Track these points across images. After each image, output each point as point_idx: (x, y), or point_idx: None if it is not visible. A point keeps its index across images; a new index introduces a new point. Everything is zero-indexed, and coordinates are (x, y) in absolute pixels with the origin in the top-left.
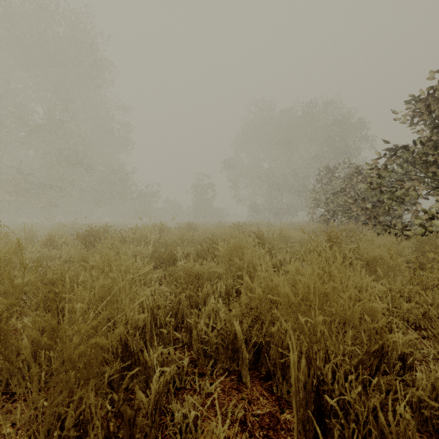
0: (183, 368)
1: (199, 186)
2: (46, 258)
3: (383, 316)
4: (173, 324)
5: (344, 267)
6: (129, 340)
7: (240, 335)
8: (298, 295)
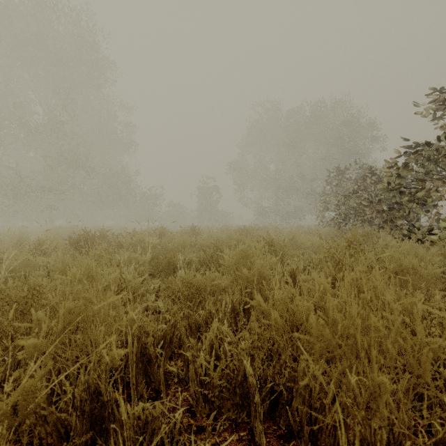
0: (175, 423)
1: (203, 188)
2: (31, 267)
3: (441, 351)
4: (167, 352)
5: (384, 284)
6: (101, 387)
7: (252, 380)
8: (331, 325)
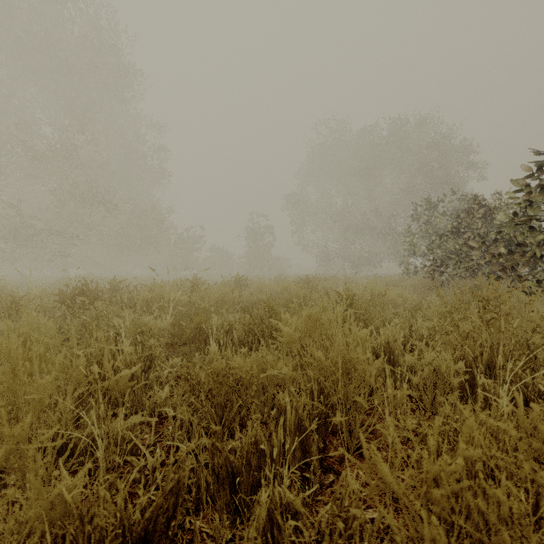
0: None
1: (253, 229)
2: None
3: None
4: None
5: None
6: None
7: None
8: None
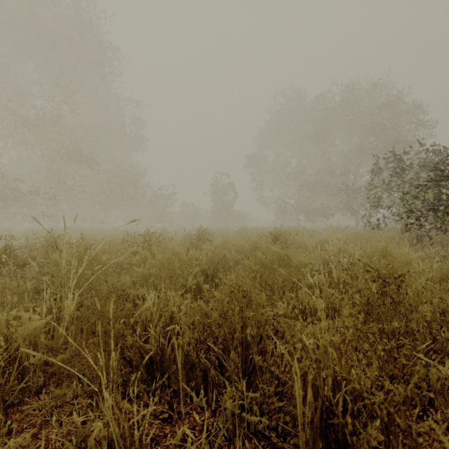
0: None
1: (218, 187)
2: None
3: None
4: None
5: None
6: None
7: None
8: None
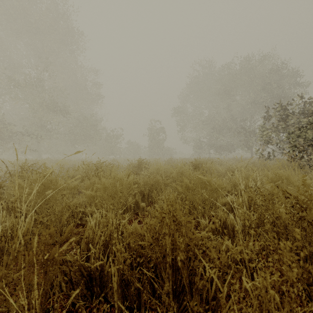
0: None
1: (153, 130)
2: None
3: None
4: None
5: None
6: None
7: None
8: None
